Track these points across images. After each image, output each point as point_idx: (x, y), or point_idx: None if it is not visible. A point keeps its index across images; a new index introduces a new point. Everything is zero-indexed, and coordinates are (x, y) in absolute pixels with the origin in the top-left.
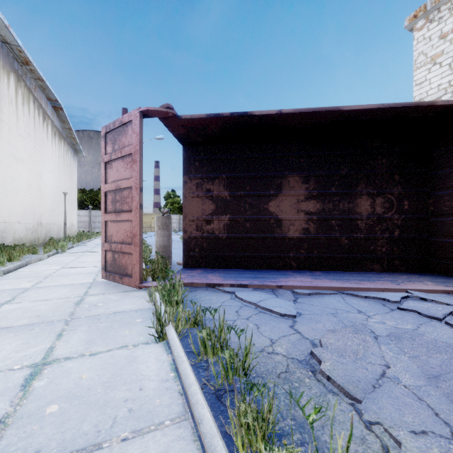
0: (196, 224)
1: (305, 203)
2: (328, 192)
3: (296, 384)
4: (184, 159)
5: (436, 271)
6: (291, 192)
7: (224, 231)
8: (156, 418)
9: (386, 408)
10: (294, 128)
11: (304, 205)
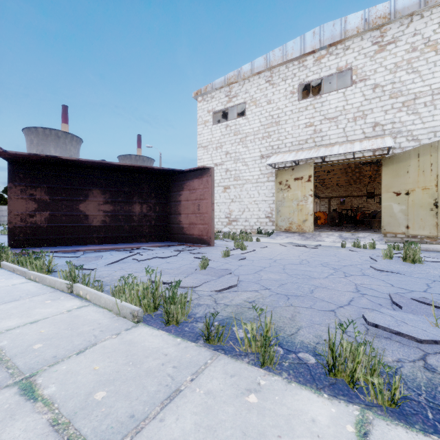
0: (21, 217)
1: (103, 206)
2: (118, 200)
3: (58, 266)
4: (9, 171)
5: (170, 240)
6: (94, 199)
7: (45, 222)
8: (1, 275)
9: (84, 266)
10: (92, 165)
11: (103, 207)
